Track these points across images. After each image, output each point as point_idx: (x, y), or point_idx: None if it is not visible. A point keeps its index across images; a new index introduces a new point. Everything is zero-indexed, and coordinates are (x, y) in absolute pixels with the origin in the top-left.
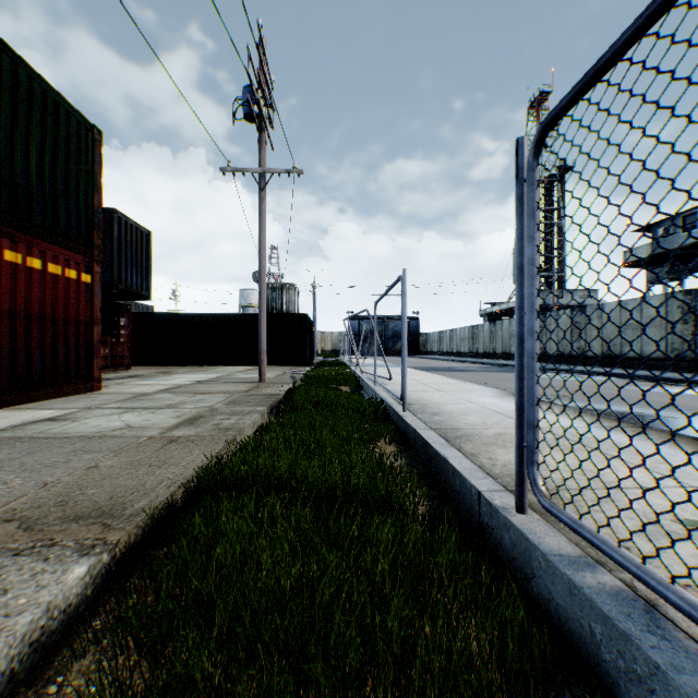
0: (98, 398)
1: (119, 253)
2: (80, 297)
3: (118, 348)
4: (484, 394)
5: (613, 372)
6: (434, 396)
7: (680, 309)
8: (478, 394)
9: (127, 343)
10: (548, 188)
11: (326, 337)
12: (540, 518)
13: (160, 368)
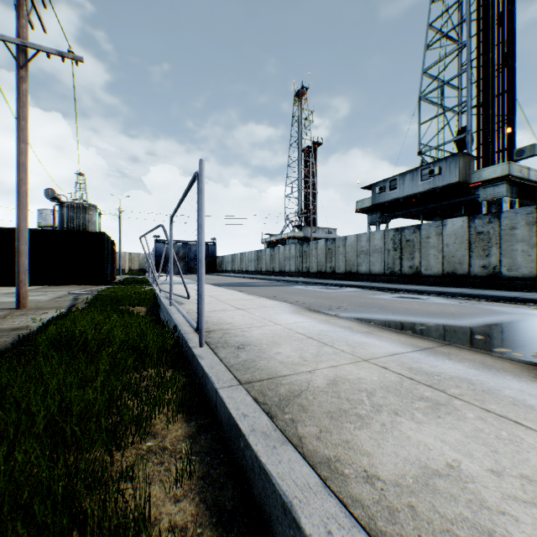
0: None
1: None
2: None
3: None
4: (282, 310)
5: (357, 284)
6: (235, 317)
7: (393, 241)
8: (276, 311)
9: None
10: (306, 155)
11: (133, 257)
12: None
13: None
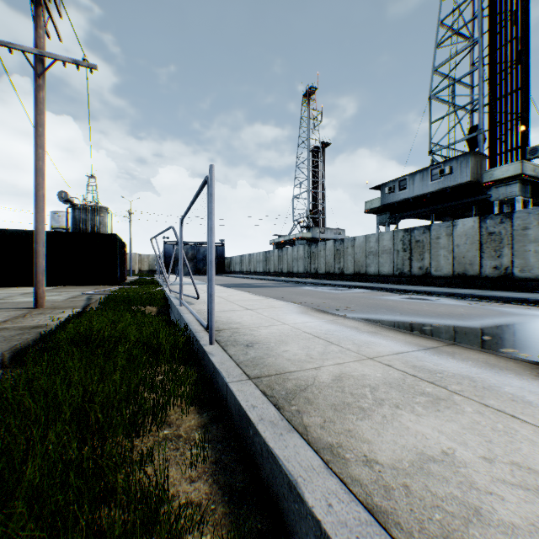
0: None
1: None
2: None
3: None
4: (290, 311)
5: (366, 285)
6: (244, 316)
7: (402, 241)
8: (284, 311)
9: None
10: (315, 156)
11: (143, 259)
12: None
13: None
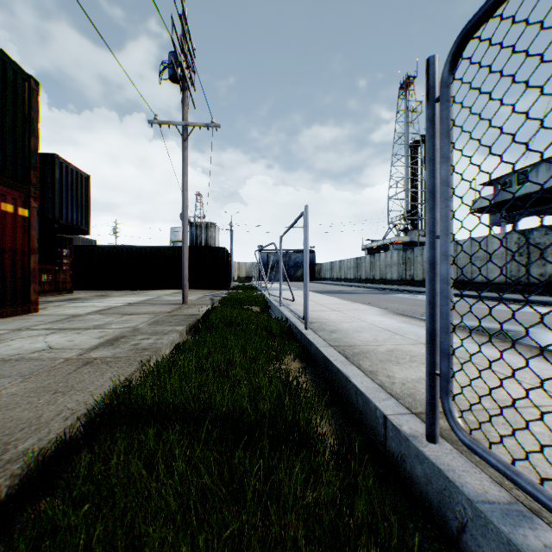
0: (32, 320)
1: (60, 193)
2: (17, 229)
3: (61, 275)
4: (371, 313)
5: (467, 294)
6: (330, 315)
7: (516, 244)
8: (366, 313)
9: (69, 270)
10: (413, 151)
11: (241, 266)
12: (452, 448)
13: (100, 291)
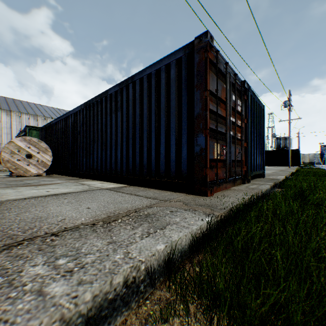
0: None
1: None
2: None
3: None
4: None
5: None
6: None
7: None
8: None
9: None
10: None
11: (304, 156)
12: None
13: None
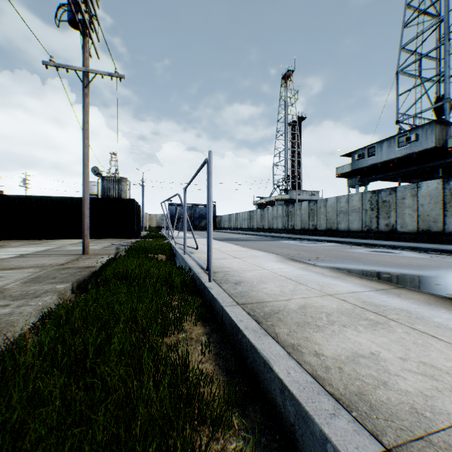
0: None
1: None
2: None
3: None
4: (269, 259)
5: (336, 240)
6: (232, 263)
7: (369, 202)
8: (264, 259)
9: None
10: (292, 129)
11: (152, 217)
12: None
13: None
